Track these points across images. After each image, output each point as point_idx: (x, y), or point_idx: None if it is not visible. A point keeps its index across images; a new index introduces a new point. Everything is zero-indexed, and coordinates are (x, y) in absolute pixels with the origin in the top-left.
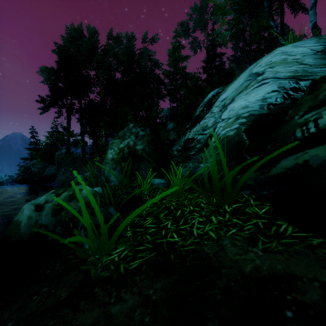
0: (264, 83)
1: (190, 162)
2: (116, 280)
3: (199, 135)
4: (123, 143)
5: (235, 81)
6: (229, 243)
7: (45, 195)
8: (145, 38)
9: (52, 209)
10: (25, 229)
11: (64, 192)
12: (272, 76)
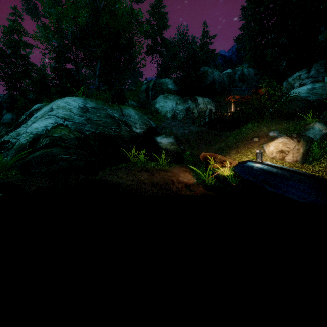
0: (50, 117)
1: None
2: None
3: (14, 139)
4: None
5: (47, 106)
6: None
7: None
8: None
9: None
10: None
11: None
12: (55, 114)
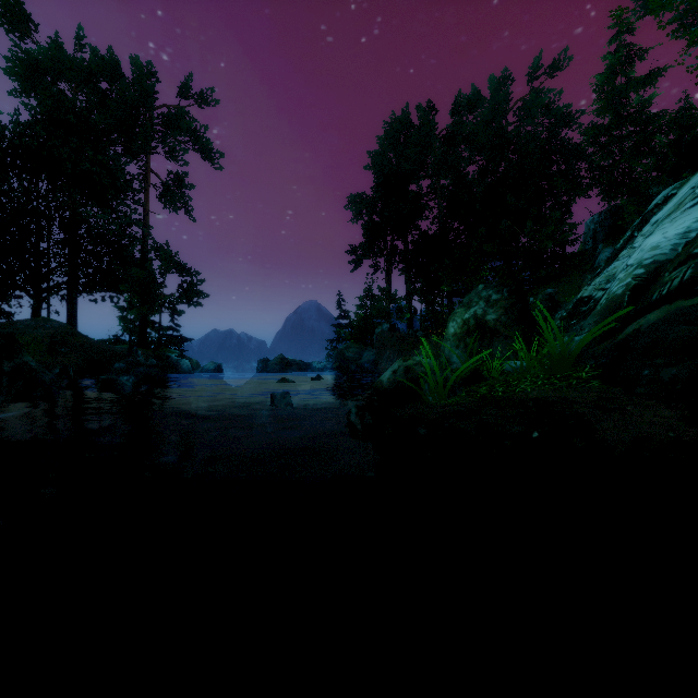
0: None
1: (566, 335)
2: (449, 405)
3: (599, 291)
4: (468, 313)
5: (692, 178)
6: (536, 392)
7: (396, 362)
8: (536, 71)
9: (404, 370)
10: (386, 384)
11: (410, 360)
12: None
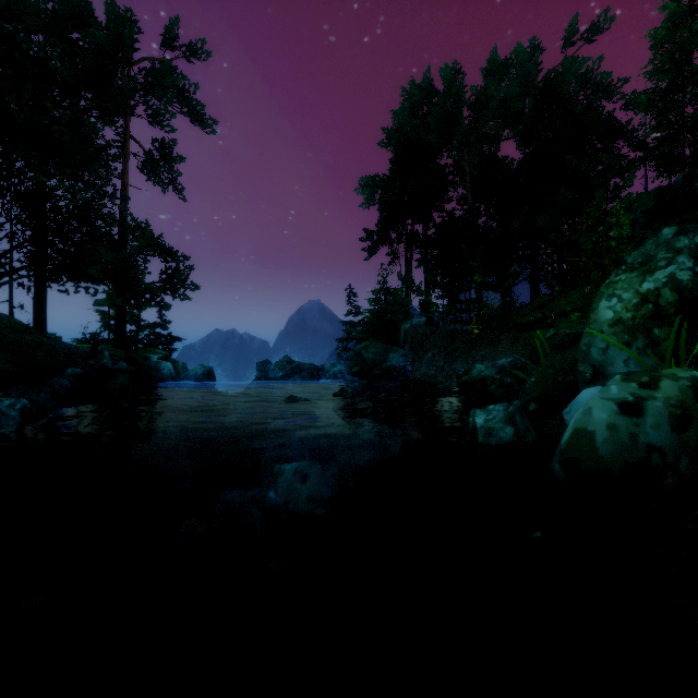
0: None
1: None
2: None
3: None
4: (651, 279)
5: None
6: None
7: (612, 384)
8: (571, 36)
9: (669, 414)
10: (608, 451)
11: (660, 381)
12: None
